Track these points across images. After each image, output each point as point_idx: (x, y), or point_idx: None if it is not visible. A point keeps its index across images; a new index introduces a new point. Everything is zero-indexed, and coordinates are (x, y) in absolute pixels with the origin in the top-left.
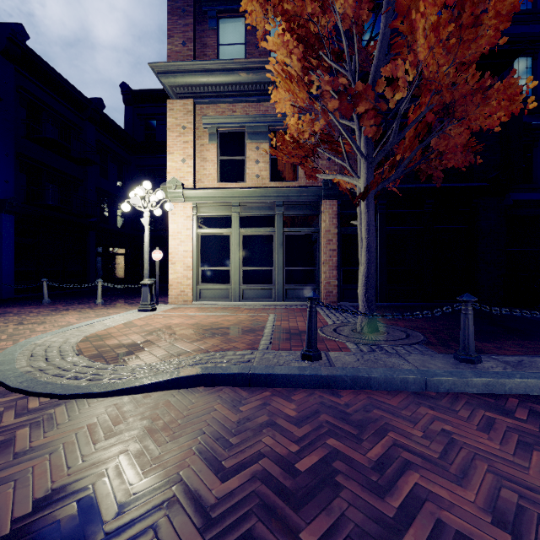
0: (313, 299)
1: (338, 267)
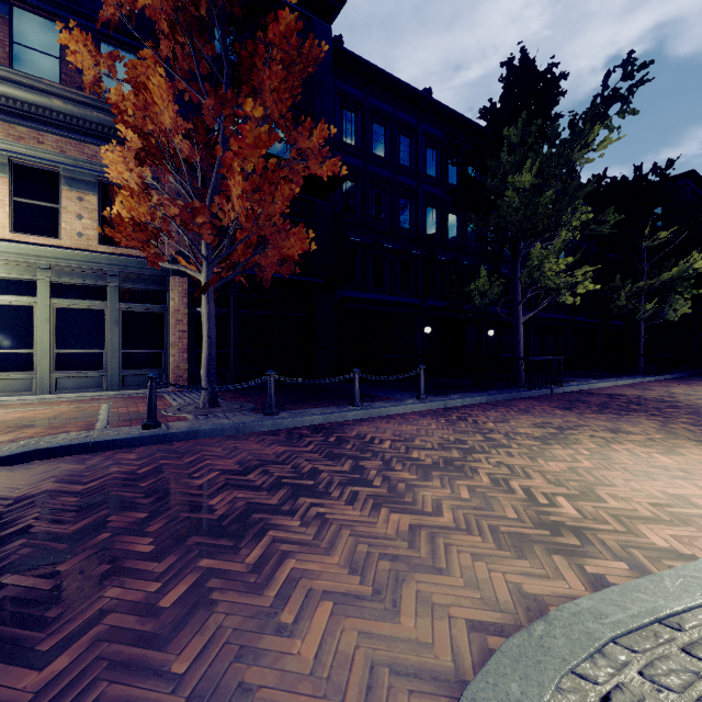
0: (153, 379)
1: (190, 350)
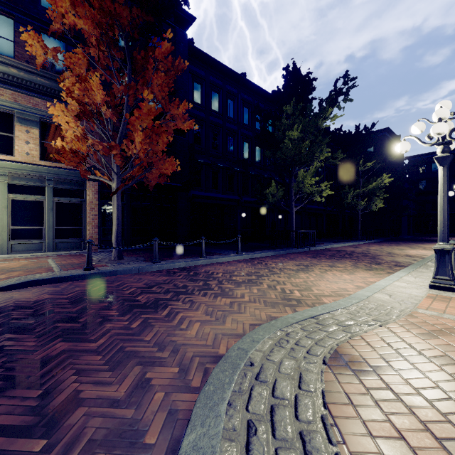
0: (90, 242)
1: (99, 226)
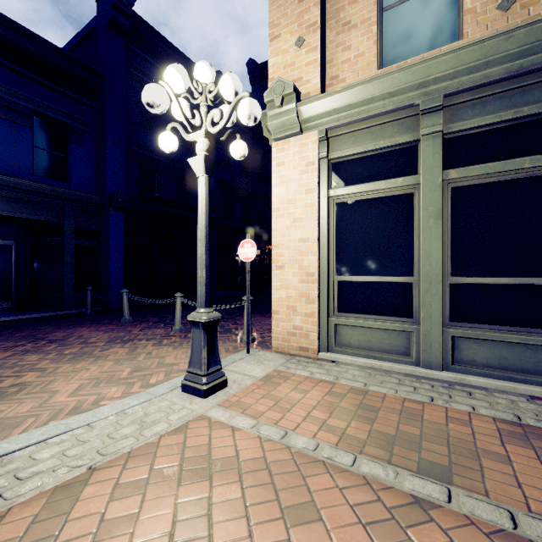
0: None
1: None
